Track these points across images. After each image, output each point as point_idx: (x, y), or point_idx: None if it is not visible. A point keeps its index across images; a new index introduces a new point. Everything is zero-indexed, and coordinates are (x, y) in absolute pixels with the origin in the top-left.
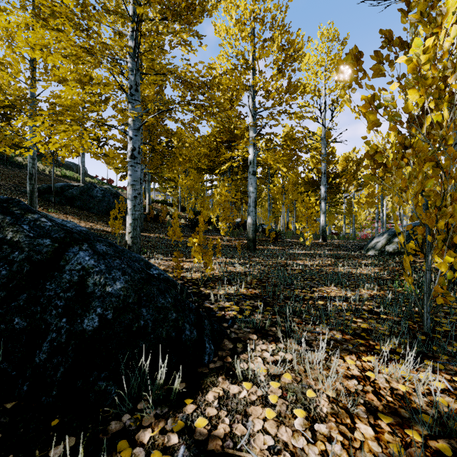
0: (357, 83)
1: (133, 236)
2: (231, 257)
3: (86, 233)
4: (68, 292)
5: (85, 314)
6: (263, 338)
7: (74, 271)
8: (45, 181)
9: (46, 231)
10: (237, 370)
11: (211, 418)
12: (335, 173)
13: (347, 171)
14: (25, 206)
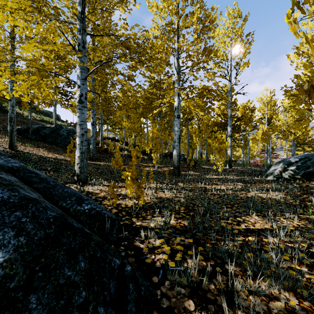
0: (299, 7)
1: (81, 167)
2: (161, 182)
3: (17, 169)
4: None
5: None
6: (202, 307)
7: None
8: (27, 124)
9: None
10: None
11: None
12: (237, 117)
13: (245, 115)
14: None
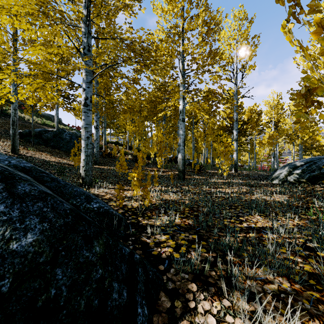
0: (295, 17)
1: (86, 169)
2: (166, 185)
3: (29, 169)
4: None
5: None
6: (203, 289)
7: None
8: (28, 127)
9: None
10: None
11: None
12: (243, 121)
13: (252, 119)
14: None
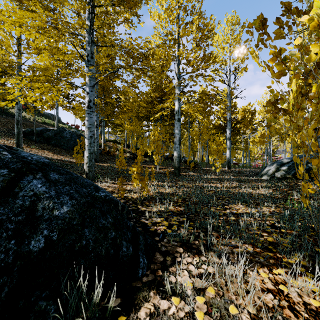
0: (263, 43)
1: (89, 166)
2: (162, 181)
3: (48, 163)
4: (19, 216)
5: (32, 236)
6: (188, 251)
7: (26, 197)
8: (30, 126)
9: (4, 163)
10: (166, 286)
11: None
12: (236, 120)
13: (245, 118)
14: None
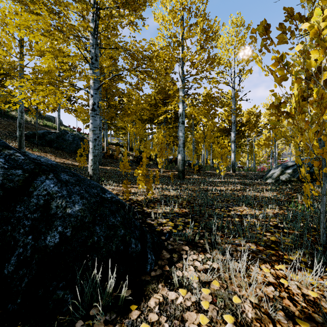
0: (266, 48)
1: (94, 168)
2: (166, 184)
3: (55, 165)
4: (35, 213)
5: (48, 232)
6: (193, 249)
7: (41, 196)
8: (31, 129)
9: (18, 164)
10: (174, 279)
11: (152, 323)
12: (241, 123)
13: (250, 121)
14: (3, 144)
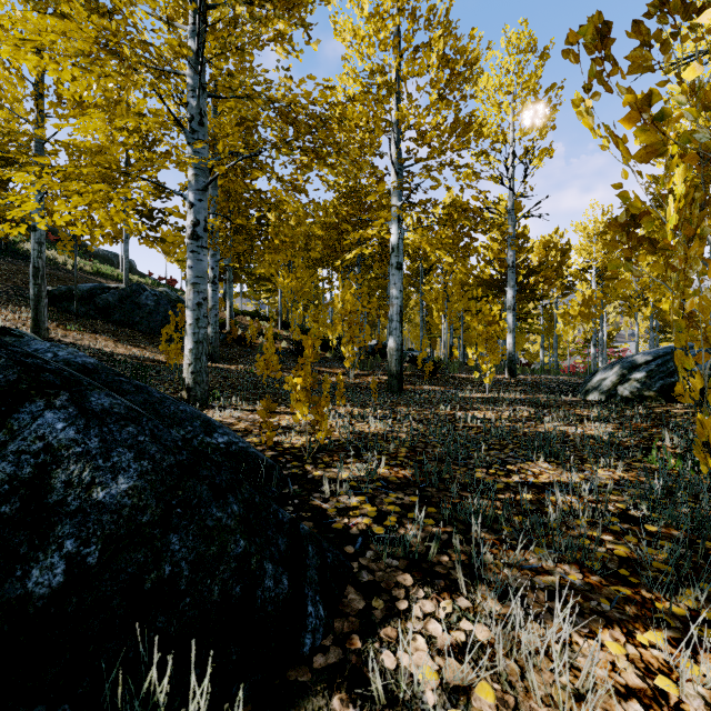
0: (602, 82)
1: (196, 371)
2: (362, 405)
3: (93, 368)
4: (5, 504)
5: (35, 556)
6: (424, 582)
7: (26, 455)
8: (65, 281)
9: None
10: (374, 685)
11: None
12: (528, 267)
13: (547, 263)
14: None
